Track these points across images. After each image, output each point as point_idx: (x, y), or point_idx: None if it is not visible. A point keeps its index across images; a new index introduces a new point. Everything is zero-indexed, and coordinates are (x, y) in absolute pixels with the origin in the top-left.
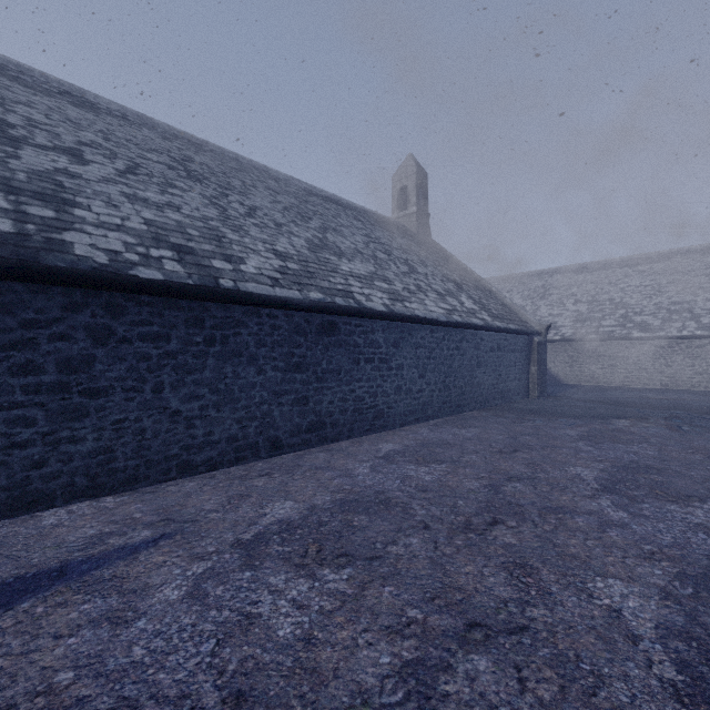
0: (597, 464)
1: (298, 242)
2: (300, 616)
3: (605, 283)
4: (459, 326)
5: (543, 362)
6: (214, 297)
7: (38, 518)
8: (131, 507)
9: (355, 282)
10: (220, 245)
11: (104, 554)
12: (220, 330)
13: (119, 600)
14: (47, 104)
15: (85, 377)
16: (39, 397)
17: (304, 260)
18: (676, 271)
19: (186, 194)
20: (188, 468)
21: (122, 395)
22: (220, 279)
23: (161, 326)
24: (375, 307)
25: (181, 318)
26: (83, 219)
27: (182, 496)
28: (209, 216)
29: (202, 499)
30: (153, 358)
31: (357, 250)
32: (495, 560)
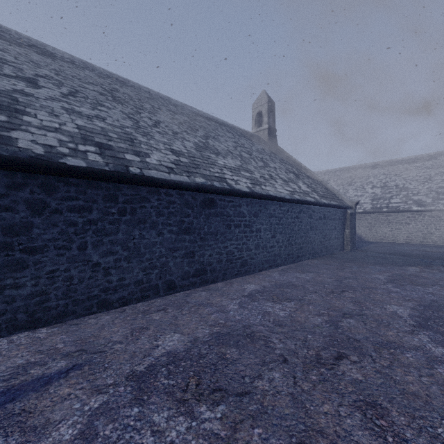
0: (407, 303)
1: (189, 144)
2: None
3: (392, 174)
4: (299, 202)
5: (353, 226)
6: (125, 180)
7: None
8: (57, 338)
9: (227, 171)
10: (132, 144)
11: (23, 385)
12: (129, 204)
13: (18, 440)
14: (17, 51)
15: (25, 239)
16: None
17: (192, 156)
18: (441, 166)
19: (111, 111)
20: (105, 305)
21: (54, 252)
22: (130, 167)
23: (85, 201)
24: (241, 189)
25: (100, 195)
26: (29, 123)
27: (97, 328)
28: (125, 125)
29: (112, 331)
30: (79, 225)
31: (229, 151)
32: (347, 398)
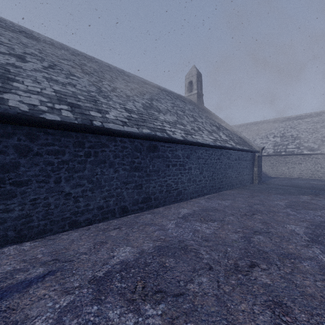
0: (302, 223)
1: (138, 104)
2: None
3: (288, 127)
4: (220, 148)
5: (260, 166)
6: (90, 131)
7: None
8: (37, 250)
9: (167, 125)
10: (95, 104)
11: (9, 287)
12: (93, 148)
13: None
14: (11, 35)
15: (14, 175)
16: None
17: (140, 113)
18: (324, 121)
19: (80, 79)
20: (75, 224)
21: (36, 185)
22: (93, 121)
23: (59, 146)
24: (177, 137)
25: (71, 142)
26: (18, 87)
27: (68, 242)
28: (91, 90)
29: (79, 245)
30: (55, 164)
31: (168, 109)
32: (259, 299)
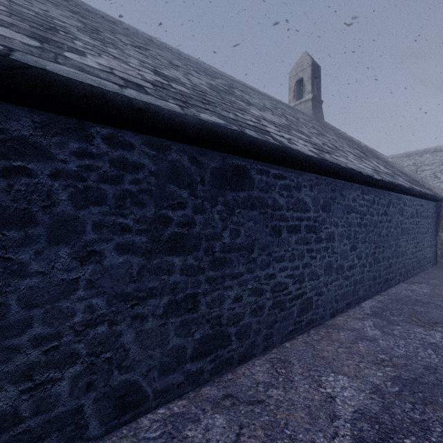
0: None
1: (197, 80)
2: None
3: None
4: (390, 187)
5: None
6: None
7: None
8: None
9: (270, 125)
10: (43, 30)
11: None
12: None
13: None
14: None
15: None
16: None
17: (201, 90)
18: None
19: (42, 4)
20: None
21: None
22: None
23: None
24: (303, 151)
25: None
26: None
27: None
28: (59, 19)
29: None
30: None
31: (266, 107)
32: None
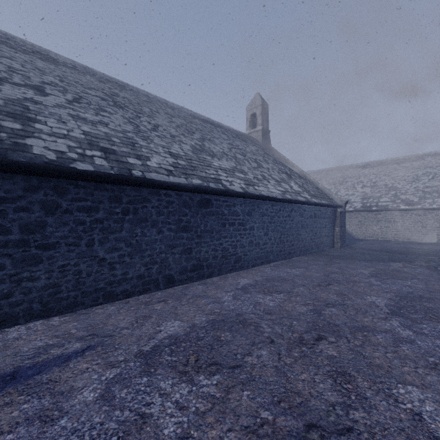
0: (385, 294)
1: (186, 147)
2: (181, 416)
3: (381, 174)
4: (290, 202)
5: (343, 224)
6: (128, 182)
7: (5, 333)
8: (70, 325)
9: (222, 173)
10: (133, 148)
11: (46, 361)
12: (132, 204)
13: (50, 401)
14: (23, 59)
15: (40, 236)
16: (7, 250)
17: (189, 158)
18: (427, 166)
19: (113, 116)
20: (110, 297)
21: (65, 248)
22: (132, 170)
23: (92, 202)
24: (235, 189)
25: (106, 196)
26: (41, 130)
27: (105, 316)
28: (127, 130)
29: (118, 319)
30: (87, 223)
31: (224, 152)
32: (322, 369)
